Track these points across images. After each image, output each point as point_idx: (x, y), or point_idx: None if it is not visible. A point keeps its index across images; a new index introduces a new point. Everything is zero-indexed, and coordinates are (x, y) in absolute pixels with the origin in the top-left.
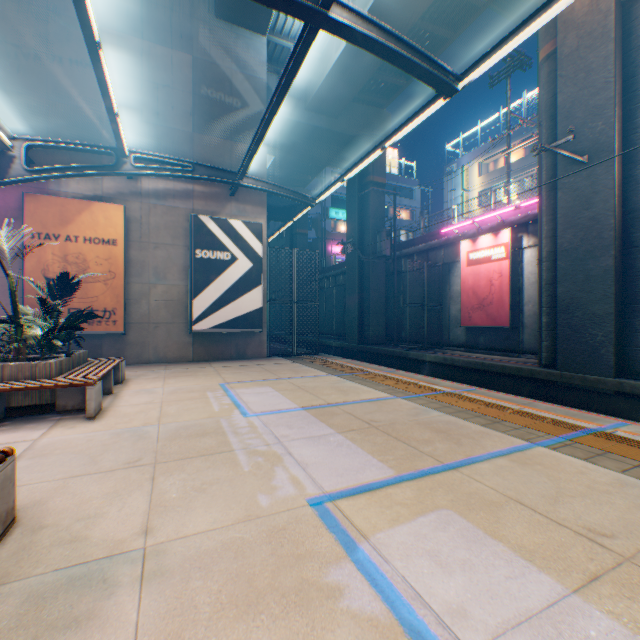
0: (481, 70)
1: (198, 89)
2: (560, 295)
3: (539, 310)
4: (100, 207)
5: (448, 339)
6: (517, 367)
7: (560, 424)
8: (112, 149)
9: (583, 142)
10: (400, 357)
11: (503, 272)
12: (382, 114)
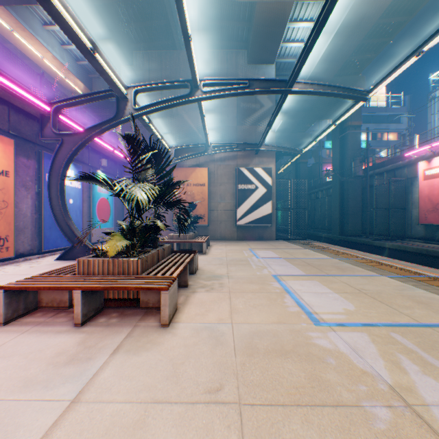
0: (378, 89)
1: (239, 104)
2: None
3: None
4: (198, 170)
5: (410, 233)
6: None
7: (414, 273)
8: (203, 144)
9: None
10: (367, 245)
11: None
12: (357, 78)
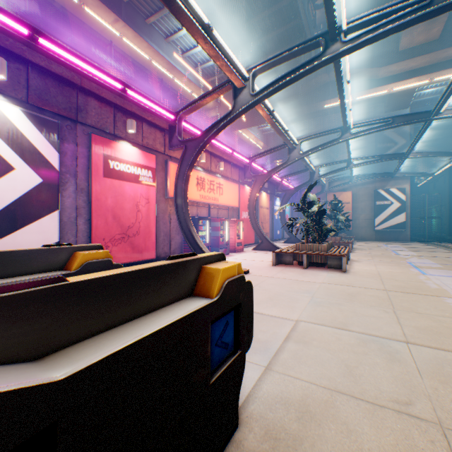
0: None
1: (376, 143)
2: None
3: None
4: (344, 193)
5: None
6: None
7: None
8: (348, 177)
9: None
10: None
11: None
12: None
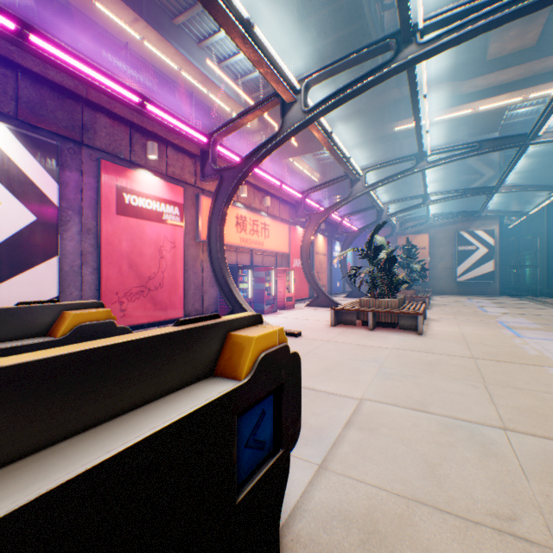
0: None
1: (458, 174)
2: None
3: None
4: (418, 236)
5: None
6: None
7: None
8: (423, 216)
9: None
10: None
11: None
12: None
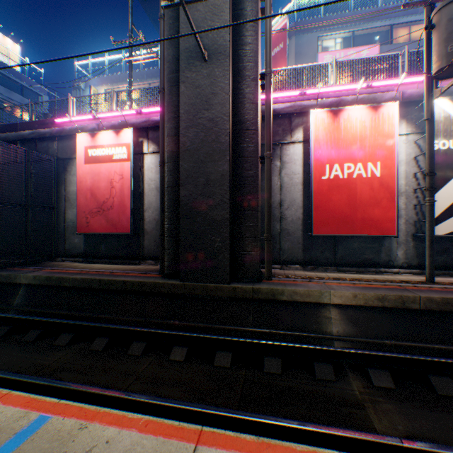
0: None
1: None
2: (184, 198)
3: (162, 215)
4: None
5: (65, 248)
6: (141, 281)
7: None
8: None
9: (205, 39)
10: None
11: (126, 174)
12: None
